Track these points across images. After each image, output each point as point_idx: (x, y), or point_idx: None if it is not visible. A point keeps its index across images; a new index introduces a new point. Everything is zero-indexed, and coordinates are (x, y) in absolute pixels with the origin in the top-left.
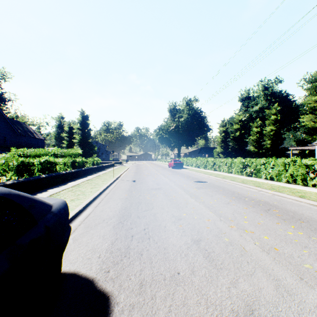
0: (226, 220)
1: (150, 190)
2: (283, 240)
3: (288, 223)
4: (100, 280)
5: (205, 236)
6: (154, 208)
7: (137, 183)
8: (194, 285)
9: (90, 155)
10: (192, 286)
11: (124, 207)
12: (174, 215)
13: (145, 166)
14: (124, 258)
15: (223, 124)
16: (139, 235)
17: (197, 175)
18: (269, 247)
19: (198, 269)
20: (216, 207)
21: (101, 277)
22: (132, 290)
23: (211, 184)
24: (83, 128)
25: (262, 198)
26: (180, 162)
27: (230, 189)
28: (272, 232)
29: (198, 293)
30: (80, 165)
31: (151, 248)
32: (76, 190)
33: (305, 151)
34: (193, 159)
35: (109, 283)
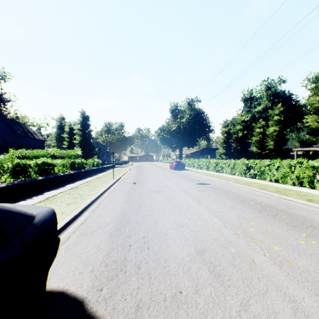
0: (231, 226)
1: (150, 193)
2: (295, 251)
3: (298, 230)
4: (91, 300)
5: (209, 245)
6: (155, 213)
7: (137, 185)
8: (199, 307)
9: (91, 156)
10: (196, 309)
11: (122, 211)
12: (175, 221)
13: (146, 167)
14: (120, 273)
15: (225, 124)
16: (137, 244)
17: (199, 177)
18: (280, 260)
19: (203, 287)
20: (220, 212)
21: (93, 296)
22: (126, 315)
23: (214, 187)
24: (84, 128)
25: (268, 202)
26: (182, 163)
27: (234, 192)
28: (282, 240)
29: (203, 318)
30: (79, 166)
31: (150, 261)
32: (73, 193)
33: (309, 152)
34: (195, 160)
35: (101, 304)
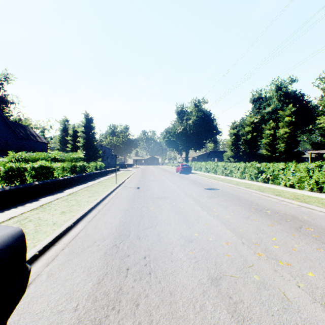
0: (249, 243)
1: (155, 200)
2: None
3: None
4: None
5: (226, 270)
6: (159, 224)
7: (141, 190)
8: None
9: (94, 159)
10: None
11: (122, 222)
12: (183, 234)
13: (151, 171)
14: (111, 313)
15: (234, 126)
16: (137, 268)
17: (207, 181)
18: (321, 294)
19: None
20: (234, 223)
21: None
22: None
23: (224, 193)
24: (87, 131)
25: (287, 211)
26: (188, 167)
27: (247, 198)
28: (316, 264)
29: None
30: (81, 170)
31: (151, 293)
32: (71, 200)
33: (322, 155)
34: (202, 163)
35: None
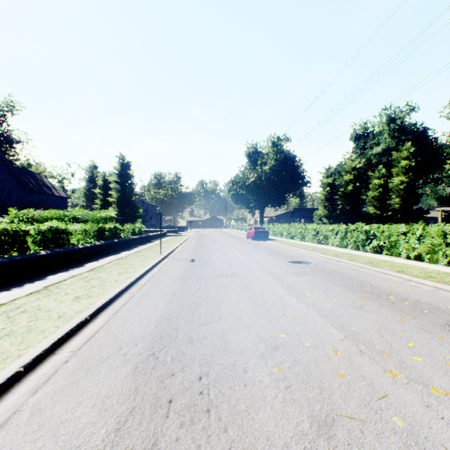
0: (372, 351)
1: (217, 278)
2: None
3: None
4: None
5: (340, 404)
6: (223, 318)
7: (197, 263)
8: None
9: (132, 220)
10: None
11: (166, 314)
12: (261, 336)
13: (212, 236)
14: None
15: (328, 173)
16: (186, 398)
17: (292, 251)
18: None
19: None
20: (341, 316)
21: None
22: None
23: (318, 268)
24: (122, 180)
25: (421, 297)
26: (264, 231)
27: (354, 276)
28: None
29: None
30: (111, 234)
31: None
32: (92, 278)
33: None
34: (283, 225)
35: None
